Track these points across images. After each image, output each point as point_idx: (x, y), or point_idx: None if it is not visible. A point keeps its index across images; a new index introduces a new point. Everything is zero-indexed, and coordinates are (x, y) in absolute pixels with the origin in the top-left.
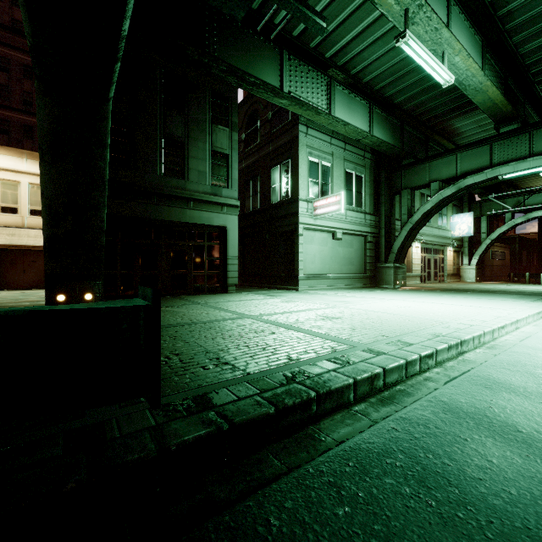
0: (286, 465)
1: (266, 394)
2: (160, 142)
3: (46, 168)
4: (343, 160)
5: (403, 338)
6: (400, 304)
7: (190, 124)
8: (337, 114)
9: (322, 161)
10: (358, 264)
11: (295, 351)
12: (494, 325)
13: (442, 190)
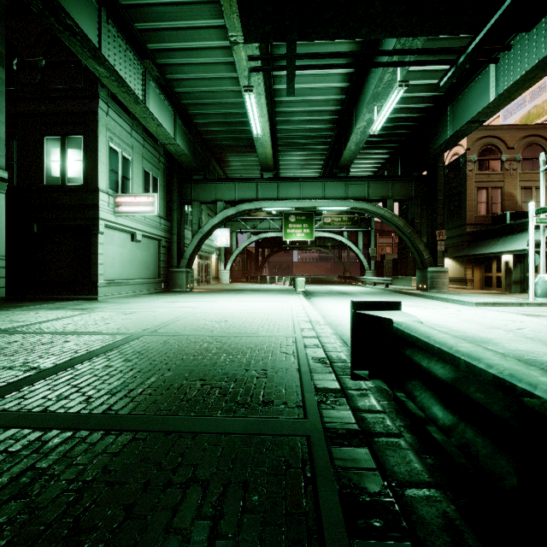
0: (390, 401)
1: (339, 373)
2: None
3: None
4: (142, 157)
5: (300, 326)
6: (233, 304)
7: None
8: (151, 111)
9: (123, 151)
10: (154, 268)
11: (275, 348)
12: (313, 311)
13: (227, 209)
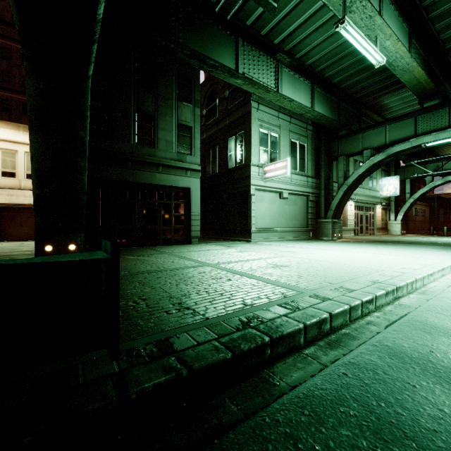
0: (243, 411)
1: (223, 339)
2: (134, 116)
3: (34, 137)
4: (289, 131)
5: (345, 284)
6: (338, 254)
7: (159, 100)
8: (284, 92)
9: (271, 132)
10: (301, 220)
11: (250, 296)
12: (423, 273)
13: (373, 156)
